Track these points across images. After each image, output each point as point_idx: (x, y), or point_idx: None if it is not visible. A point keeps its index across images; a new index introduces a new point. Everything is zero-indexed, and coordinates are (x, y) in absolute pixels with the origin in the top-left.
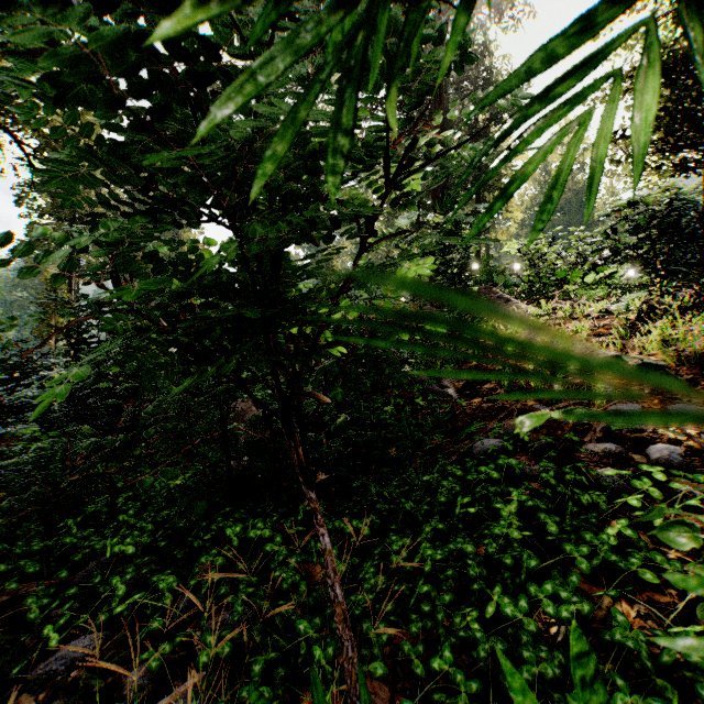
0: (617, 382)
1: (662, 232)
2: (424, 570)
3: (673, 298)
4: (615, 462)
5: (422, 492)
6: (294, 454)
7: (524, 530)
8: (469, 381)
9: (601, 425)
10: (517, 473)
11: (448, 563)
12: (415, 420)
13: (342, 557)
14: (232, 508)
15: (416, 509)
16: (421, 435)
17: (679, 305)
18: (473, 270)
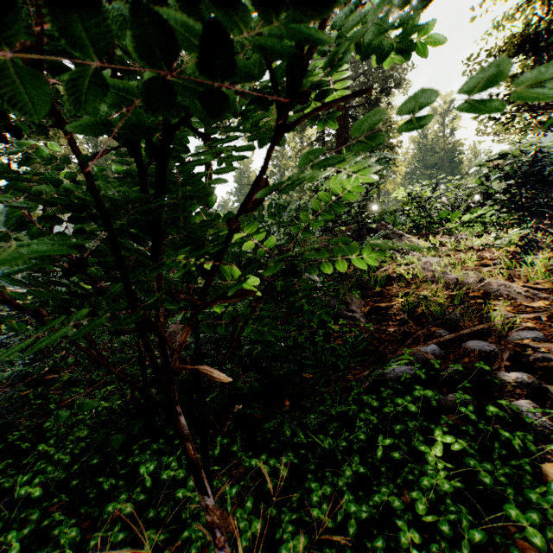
0: (511, 309)
1: (526, 180)
2: (348, 531)
3: (543, 234)
4: (529, 393)
5: (339, 423)
6: None
7: (447, 472)
8: (374, 306)
9: (507, 353)
10: (434, 405)
11: None
12: (328, 344)
13: (258, 507)
14: (151, 439)
15: (334, 445)
16: (335, 359)
17: (552, 239)
18: (373, 209)
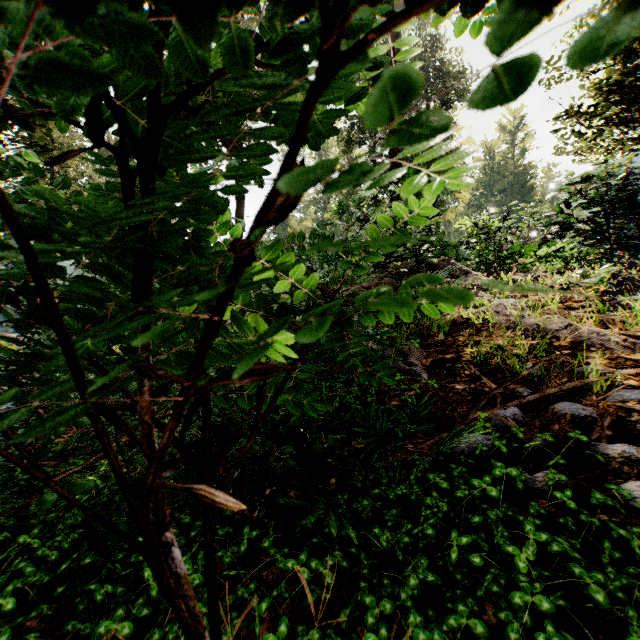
0: (607, 362)
1: (615, 207)
2: None
3: (638, 270)
4: (639, 472)
5: (399, 510)
6: (178, 586)
7: (542, 579)
8: (437, 357)
9: (608, 419)
10: (519, 488)
11: (443, 633)
12: (382, 405)
13: (295, 628)
14: None
15: (393, 541)
16: (392, 425)
17: None
18: (434, 241)
